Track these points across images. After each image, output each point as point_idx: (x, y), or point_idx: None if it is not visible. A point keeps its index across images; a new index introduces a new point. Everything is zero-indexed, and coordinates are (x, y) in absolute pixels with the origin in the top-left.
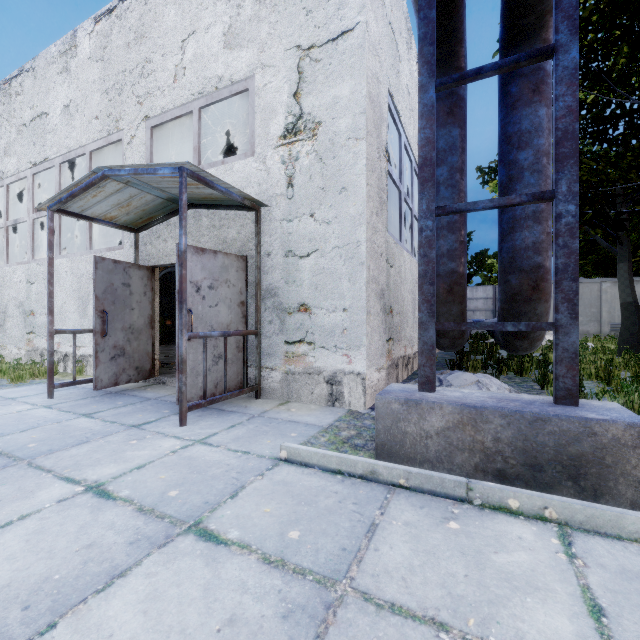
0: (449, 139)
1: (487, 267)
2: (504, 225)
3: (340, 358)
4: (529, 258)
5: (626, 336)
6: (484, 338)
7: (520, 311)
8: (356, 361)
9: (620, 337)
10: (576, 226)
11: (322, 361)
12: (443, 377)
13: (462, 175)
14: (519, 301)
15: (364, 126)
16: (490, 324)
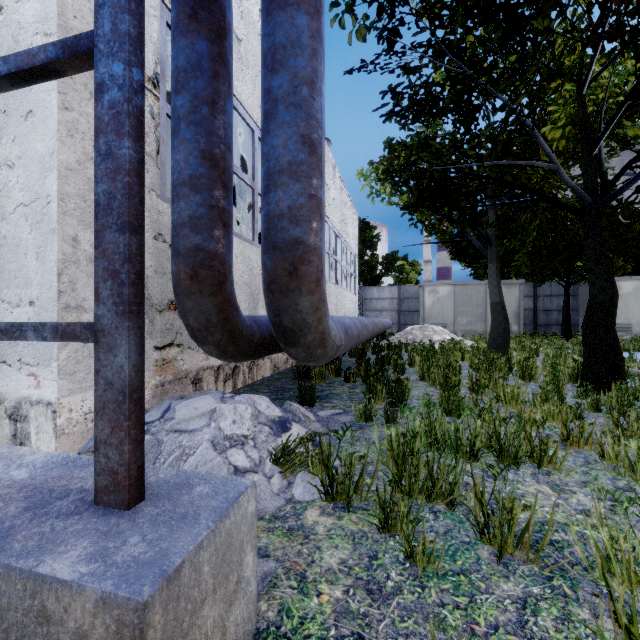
0: (192, 54)
1: (398, 268)
2: (262, 183)
3: (26, 379)
4: (284, 230)
5: (494, 336)
6: (382, 338)
7: (279, 306)
8: (46, 384)
9: (490, 337)
10: (124, 109)
11: (3, 384)
12: (175, 404)
13: (214, 110)
14: (275, 292)
15: (55, 15)
16: (4, 327)
